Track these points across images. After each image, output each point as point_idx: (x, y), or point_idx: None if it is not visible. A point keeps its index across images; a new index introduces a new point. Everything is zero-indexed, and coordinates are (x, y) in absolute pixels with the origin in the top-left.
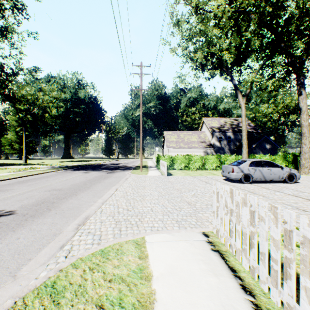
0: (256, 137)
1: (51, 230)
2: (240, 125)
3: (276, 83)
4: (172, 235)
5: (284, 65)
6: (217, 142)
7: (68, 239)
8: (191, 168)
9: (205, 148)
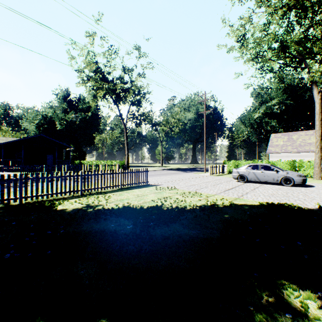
0: None
1: None
2: None
3: None
4: None
5: None
6: None
7: None
8: None
9: None
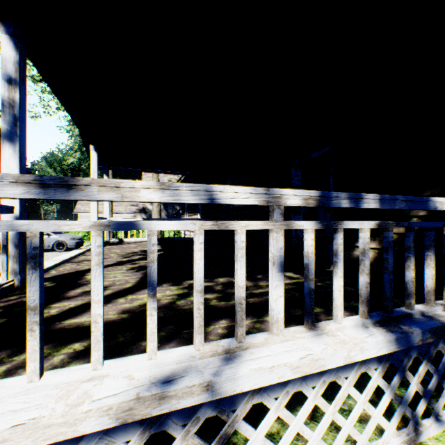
0: None
1: None
2: None
3: None
4: None
5: None
6: (151, 205)
7: None
8: None
9: (133, 213)
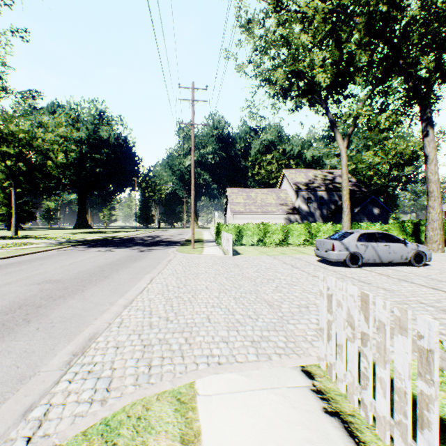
0: (359, 198)
1: (17, 368)
2: (336, 180)
3: (392, 117)
4: (247, 375)
5: (403, 91)
6: (303, 204)
7: (44, 389)
8: (268, 243)
9: (287, 213)
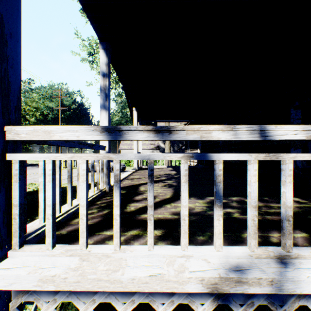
0: None
1: None
2: None
3: None
4: None
5: None
6: (162, 144)
7: None
8: None
9: (151, 149)
